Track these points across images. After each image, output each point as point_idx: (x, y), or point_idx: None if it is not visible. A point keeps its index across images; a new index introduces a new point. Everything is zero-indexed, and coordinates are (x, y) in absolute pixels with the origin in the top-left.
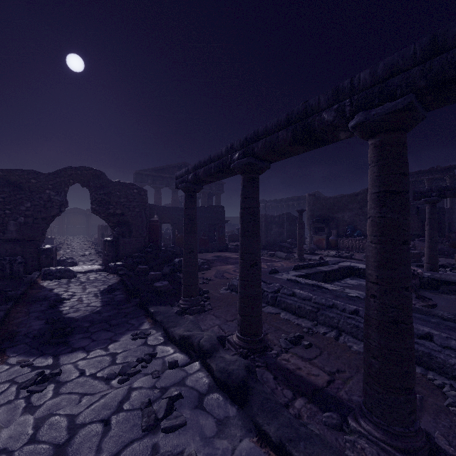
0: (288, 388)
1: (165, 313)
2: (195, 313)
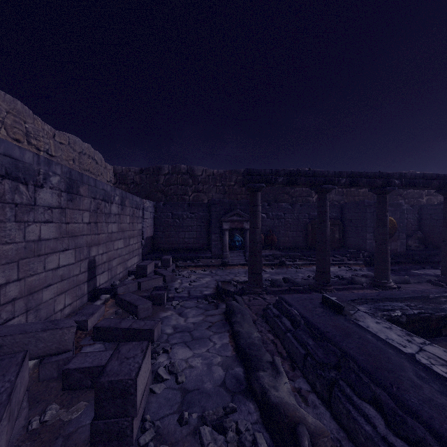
0: (348, 287)
1: (423, 278)
2: (433, 284)
